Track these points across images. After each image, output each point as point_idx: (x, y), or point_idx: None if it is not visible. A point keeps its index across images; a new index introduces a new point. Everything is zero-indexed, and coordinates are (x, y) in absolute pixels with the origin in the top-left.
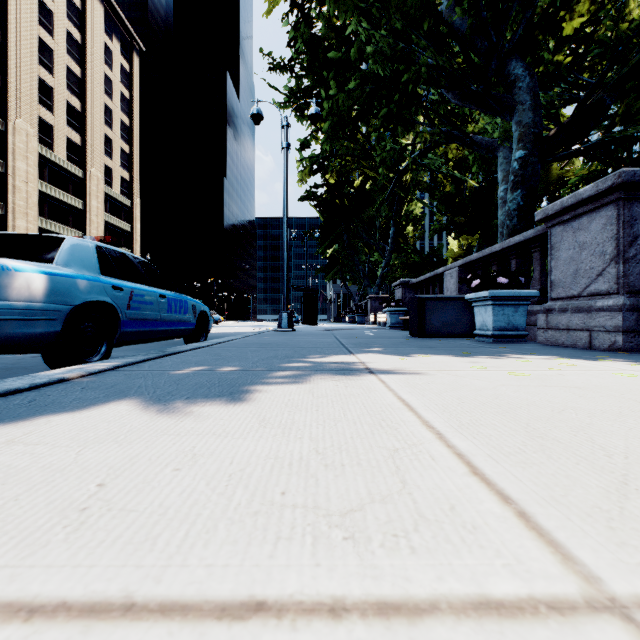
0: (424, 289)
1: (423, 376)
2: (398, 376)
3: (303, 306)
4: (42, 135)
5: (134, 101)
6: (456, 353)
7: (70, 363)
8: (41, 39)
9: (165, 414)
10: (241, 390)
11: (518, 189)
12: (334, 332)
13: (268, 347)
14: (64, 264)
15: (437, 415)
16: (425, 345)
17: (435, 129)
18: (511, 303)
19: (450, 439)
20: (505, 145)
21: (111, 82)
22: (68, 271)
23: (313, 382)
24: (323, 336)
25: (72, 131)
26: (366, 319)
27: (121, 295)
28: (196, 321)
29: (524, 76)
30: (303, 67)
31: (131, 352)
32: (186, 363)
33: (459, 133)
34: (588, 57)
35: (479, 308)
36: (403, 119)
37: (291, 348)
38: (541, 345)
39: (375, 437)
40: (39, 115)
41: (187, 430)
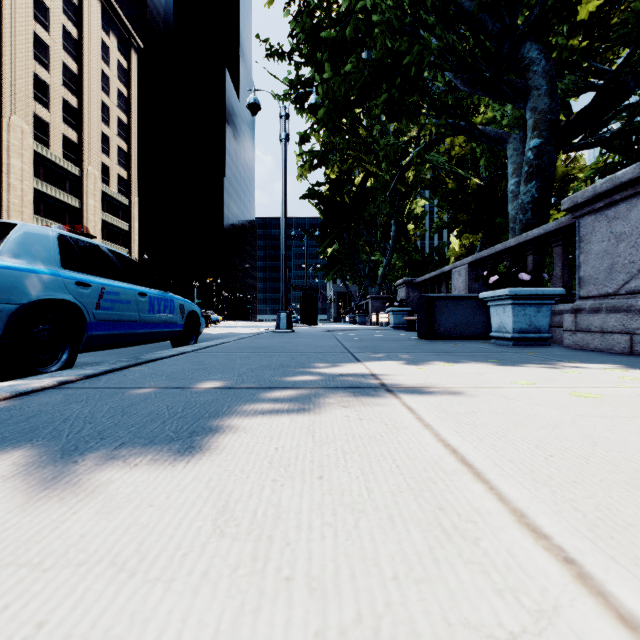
0: (429, 288)
1: (460, 398)
2: (427, 398)
3: (303, 306)
4: (38, 132)
5: (132, 99)
6: (481, 360)
7: (17, 375)
8: (37, 35)
9: (58, 489)
10: (209, 426)
11: (532, 180)
12: (335, 333)
13: (262, 352)
14: (11, 254)
15: (530, 492)
16: (439, 349)
17: (441, 120)
18: (533, 302)
19: (607, 585)
20: (515, 136)
21: (109, 79)
22: (15, 262)
23: (313, 410)
24: (324, 338)
25: (69, 128)
26: (367, 319)
27: (88, 292)
28: (184, 322)
29: (539, 59)
30: (303, 56)
31: (111, 357)
32: (156, 376)
33: (466, 124)
34: (602, 44)
35: (496, 308)
36: (407, 110)
37: (288, 353)
38: (570, 349)
39: (444, 576)
40: (35, 112)
41: (66, 546)
